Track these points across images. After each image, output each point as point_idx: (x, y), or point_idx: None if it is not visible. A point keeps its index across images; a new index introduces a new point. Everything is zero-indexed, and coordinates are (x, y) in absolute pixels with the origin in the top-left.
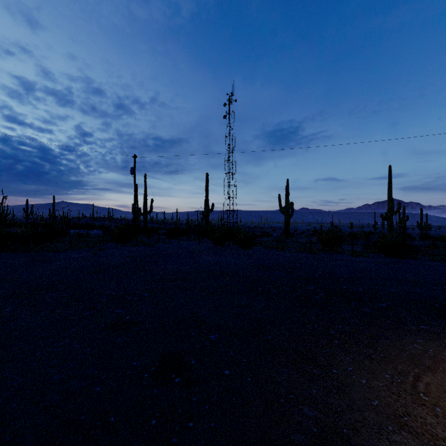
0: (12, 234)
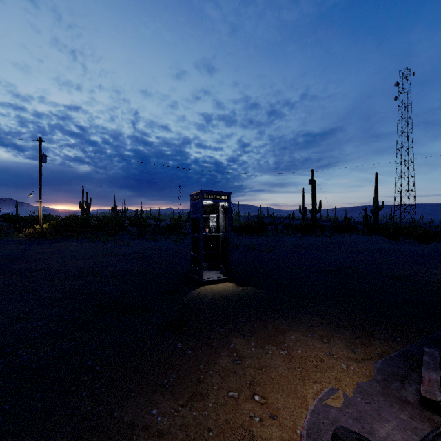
0: (253, 226)
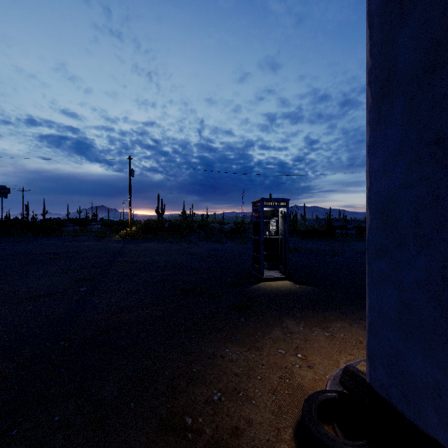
0: (319, 230)
